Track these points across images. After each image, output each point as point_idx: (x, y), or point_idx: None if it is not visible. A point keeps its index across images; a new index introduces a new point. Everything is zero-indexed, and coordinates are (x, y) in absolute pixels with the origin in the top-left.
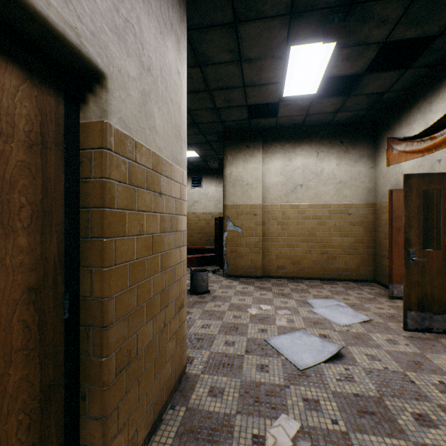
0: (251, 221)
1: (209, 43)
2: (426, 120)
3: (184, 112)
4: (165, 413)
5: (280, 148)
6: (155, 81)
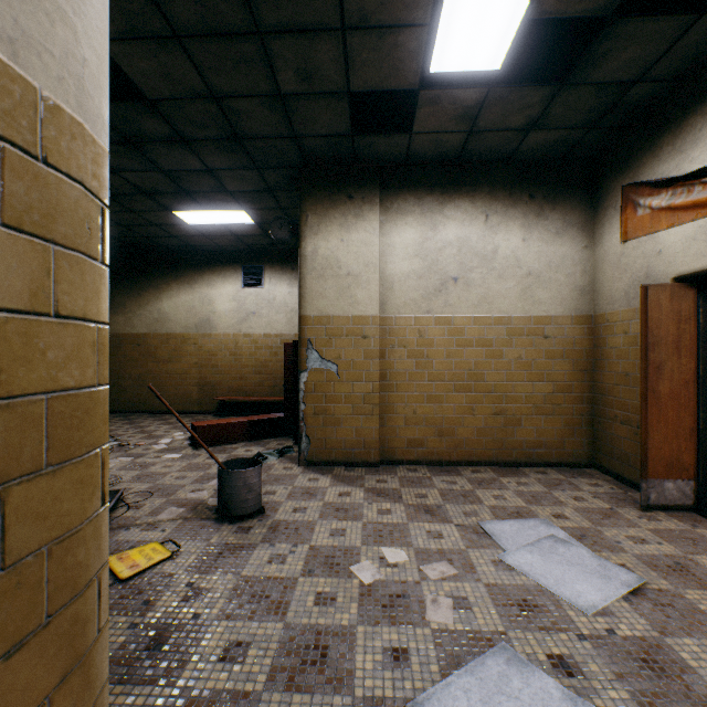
0: (358, 349)
1: None
2: None
3: None
4: None
5: (414, 204)
6: None
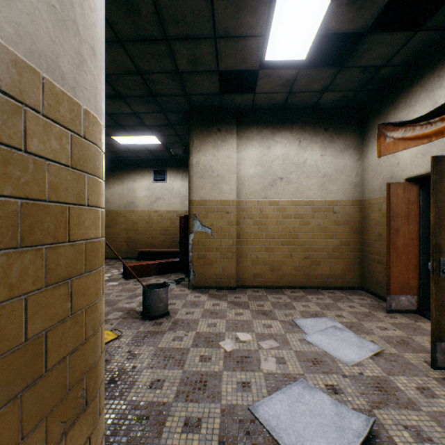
0: (223, 220)
1: None
2: (434, 99)
3: None
4: None
5: (257, 134)
6: None
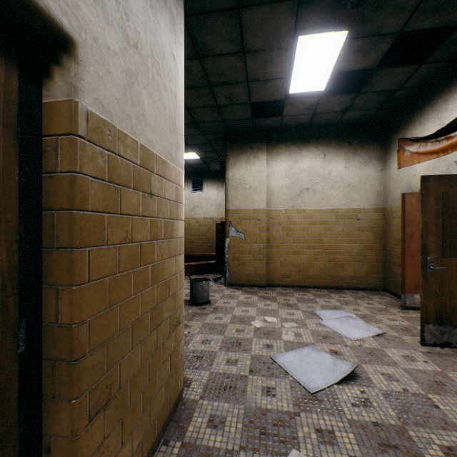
0: (255, 226)
1: (209, 31)
2: (441, 119)
3: (180, 103)
4: (157, 450)
5: (285, 150)
6: (143, 61)
